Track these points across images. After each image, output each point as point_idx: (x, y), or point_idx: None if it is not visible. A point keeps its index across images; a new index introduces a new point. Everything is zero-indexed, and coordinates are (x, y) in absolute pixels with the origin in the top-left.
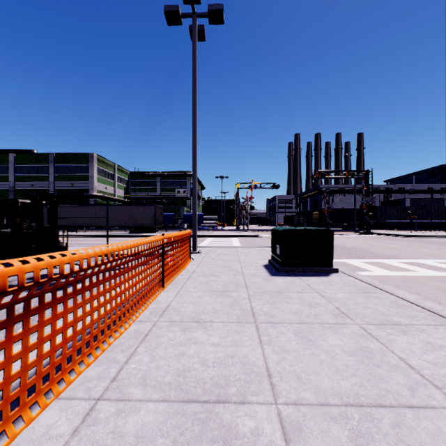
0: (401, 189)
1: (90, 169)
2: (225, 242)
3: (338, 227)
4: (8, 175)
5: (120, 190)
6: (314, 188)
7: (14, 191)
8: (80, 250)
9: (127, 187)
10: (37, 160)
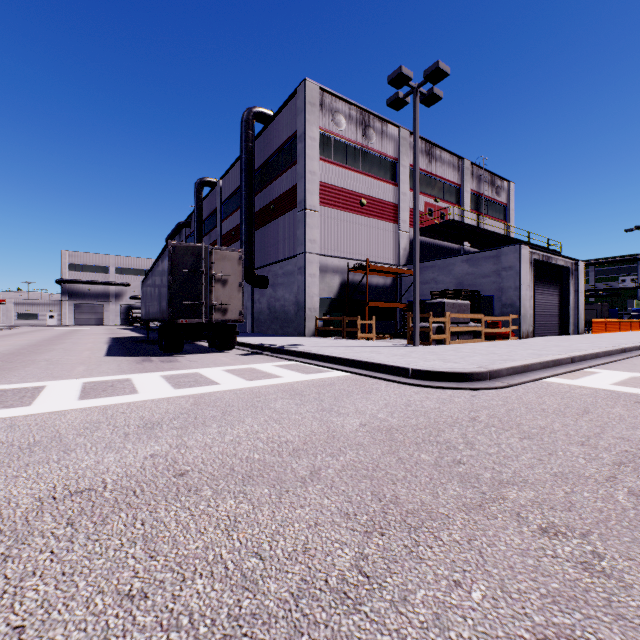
0: None
1: None
2: None
3: None
4: None
5: None
6: None
7: None
8: None
9: None
10: None
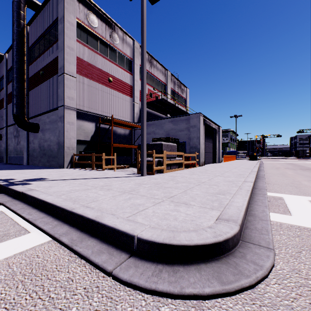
0: None
1: None
2: None
3: None
4: None
5: None
6: None
7: None
8: None
9: None
10: None
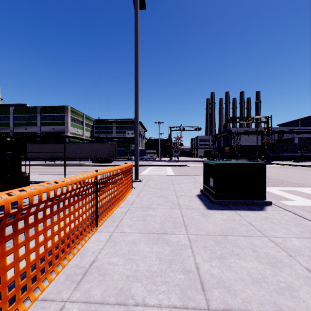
0: (291, 130)
1: (65, 117)
2: (161, 170)
3: (244, 158)
4: (9, 122)
5: (87, 132)
6: (226, 130)
7: (13, 133)
8: (46, 178)
9: (92, 130)
10: (29, 111)
